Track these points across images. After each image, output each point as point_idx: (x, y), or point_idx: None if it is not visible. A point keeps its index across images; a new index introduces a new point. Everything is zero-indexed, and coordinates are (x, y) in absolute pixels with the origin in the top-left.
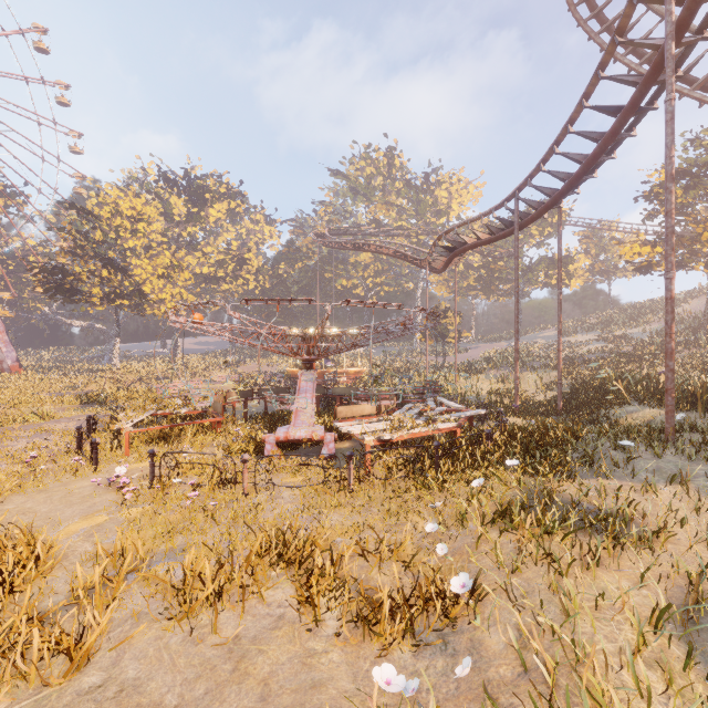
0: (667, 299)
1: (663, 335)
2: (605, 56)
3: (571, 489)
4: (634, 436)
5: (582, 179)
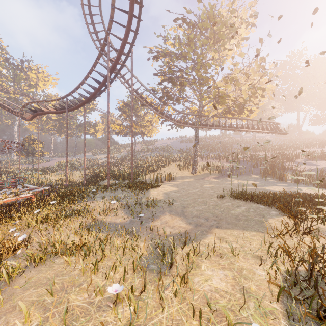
0: (108, 147)
1: (124, 156)
2: (95, 64)
3: (74, 207)
4: (101, 189)
5: (91, 100)
